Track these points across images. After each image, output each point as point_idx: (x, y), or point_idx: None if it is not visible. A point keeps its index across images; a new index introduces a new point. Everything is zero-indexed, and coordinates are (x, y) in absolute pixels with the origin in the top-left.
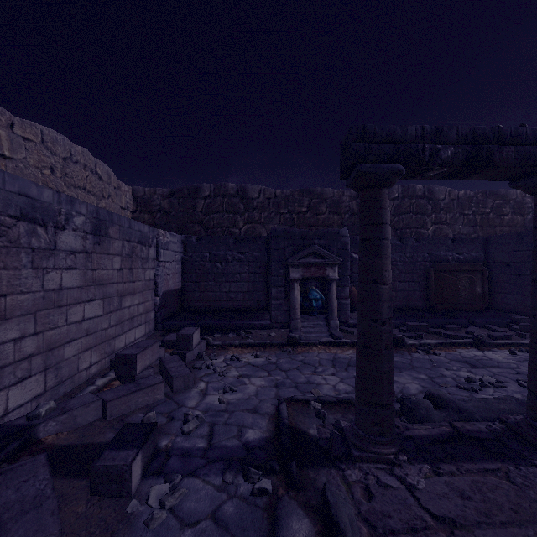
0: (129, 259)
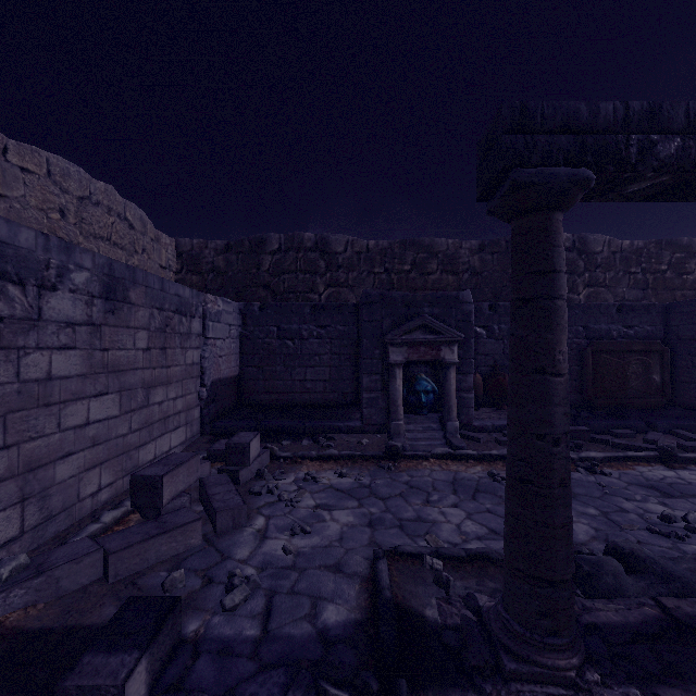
0: (161, 335)
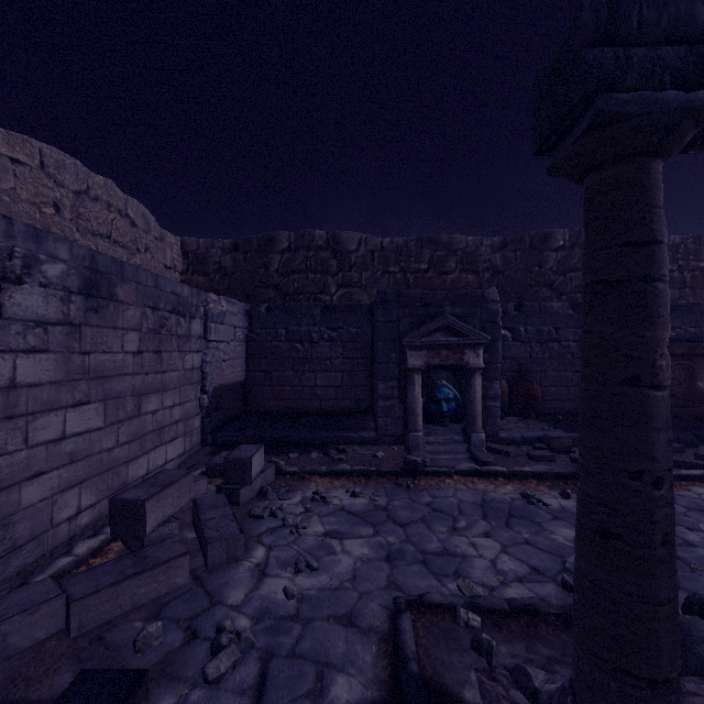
0: (155, 337)
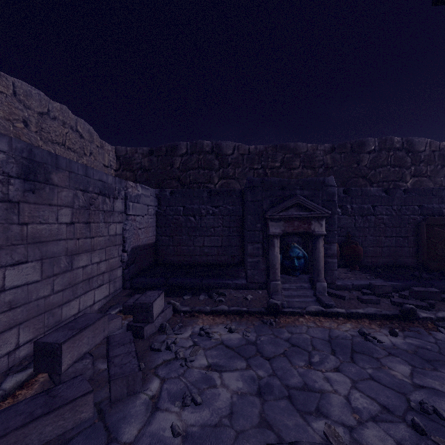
0: (85, 212)
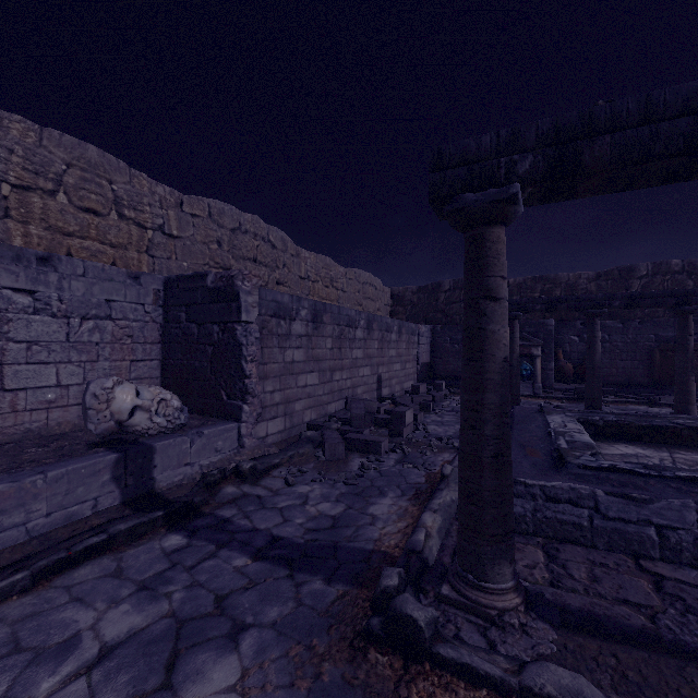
0: (408, 344)
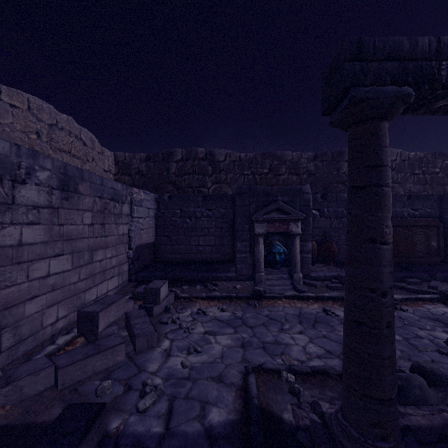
0: (101, 215)
